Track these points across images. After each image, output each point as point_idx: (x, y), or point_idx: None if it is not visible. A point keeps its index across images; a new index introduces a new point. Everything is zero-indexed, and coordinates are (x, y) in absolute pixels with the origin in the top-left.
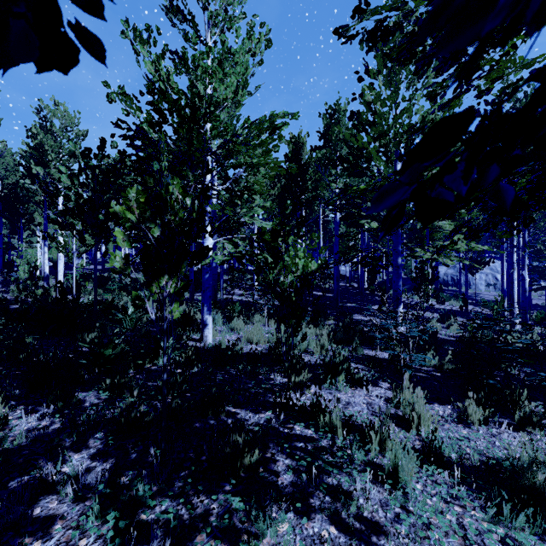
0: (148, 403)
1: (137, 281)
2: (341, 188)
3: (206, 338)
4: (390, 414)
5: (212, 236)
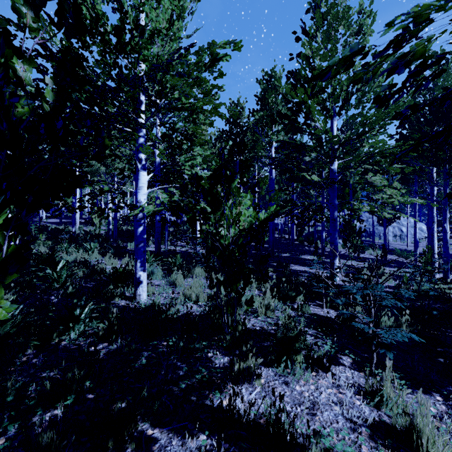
0: (18, 424)
1: (89, 234)
2: (281, 142)
3: (140, 297)
4: (374, 423)
5: (101, 161)
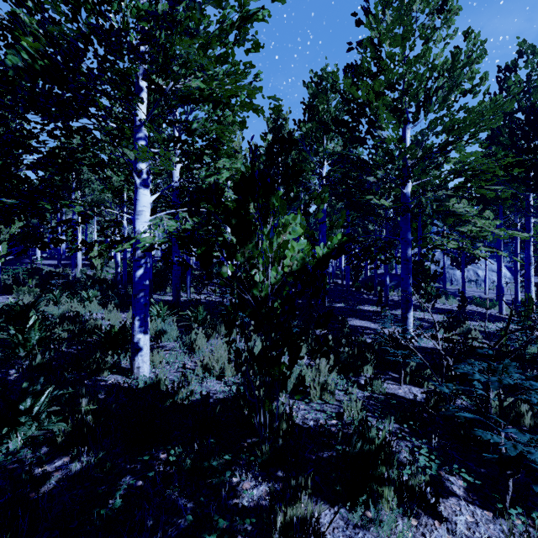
0: None
1: (93, 278)
2: (338, 155)
3: (139, 370)
4: None
5: None
